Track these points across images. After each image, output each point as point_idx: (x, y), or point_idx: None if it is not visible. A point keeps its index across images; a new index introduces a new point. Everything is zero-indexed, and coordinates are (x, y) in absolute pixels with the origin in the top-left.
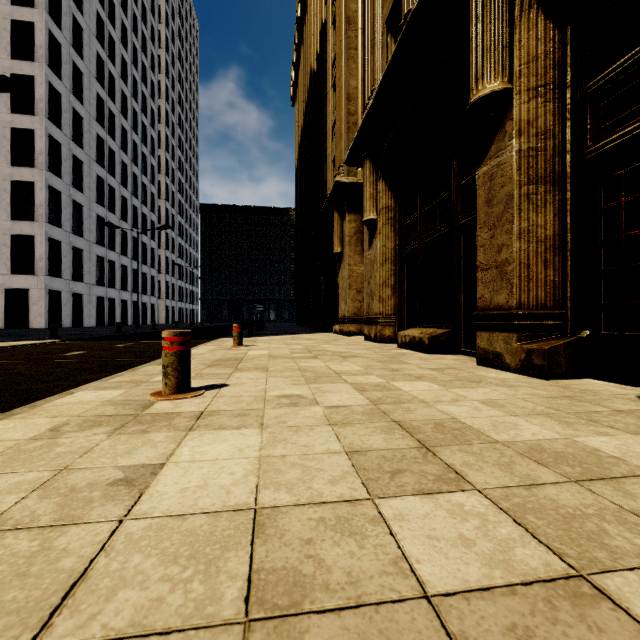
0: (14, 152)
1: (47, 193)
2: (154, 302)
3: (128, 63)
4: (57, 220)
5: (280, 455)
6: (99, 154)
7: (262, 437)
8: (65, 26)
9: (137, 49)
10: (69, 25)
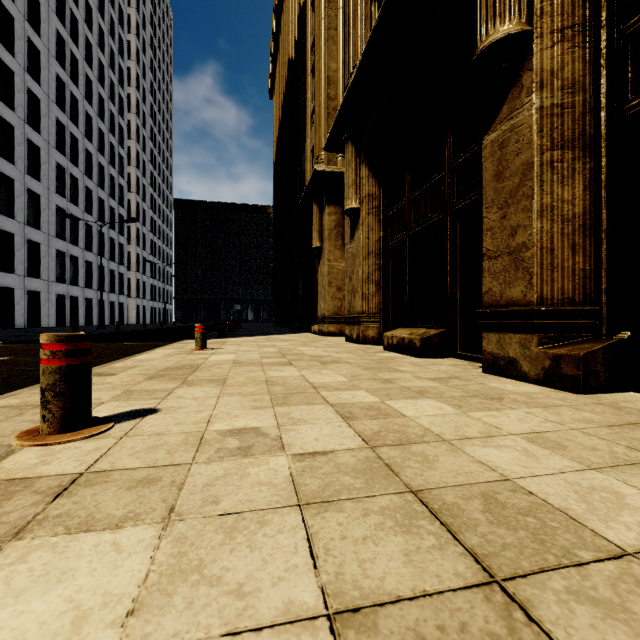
0: None
1: None
2: (123, 301)
3: (93, 45)
4: (9, 210)
5: None
6: (59, 141)
7: (154, 558)
8: None
9: (104, 31)
10: None
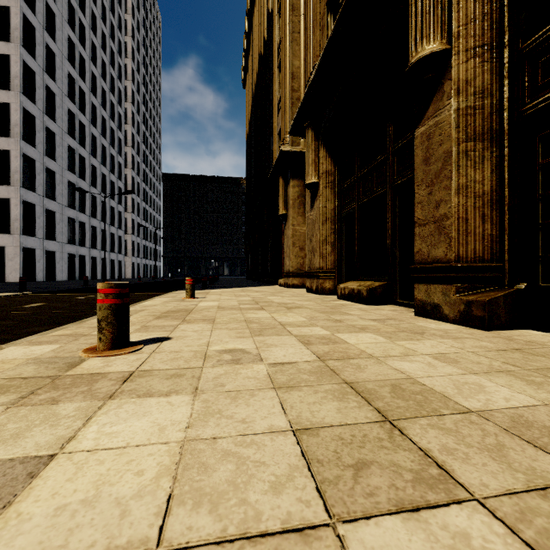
0: None
1: (22, 160)
2: (121, 259)
3: (97, 47)
4: (31, 185)
5: (210, 437)
6: (71, 127)
7: (193, 408)
8: (39, 11)
9: (105, 35)
10: (43, 11)
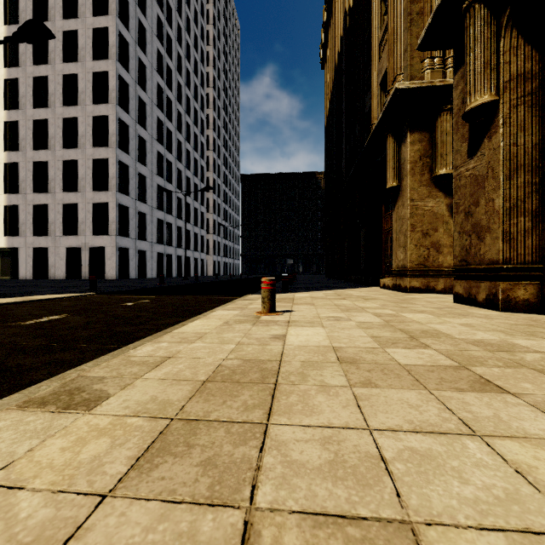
0: (95, 136)
1: (118, 167)
2: (203, 257)
3: (182, 58)
4: (126, 189)
5: None
6: (159, 134)
7: None
8: (132, 28)
9: (190, 46)
10: (135, 27)
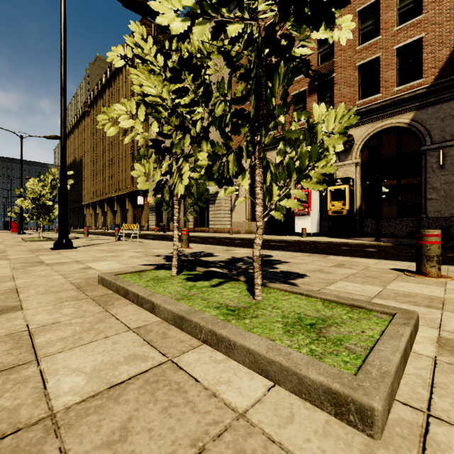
0: None
1: None
2: None
3: None
4: None
5: None
6: None
7: None
8: None
9: None
10: None
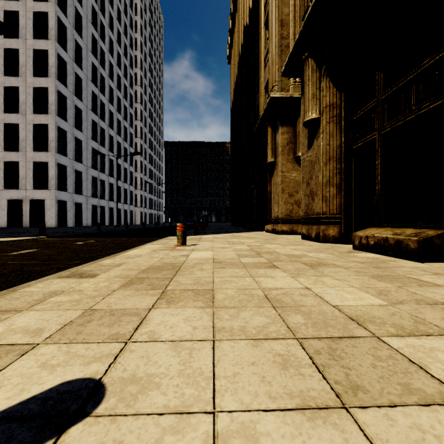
0: (35, 104)
1: (57, 132)
2: (132, 209)
3: (114, 42)
4: (64, 151)
5: None
6: (94, 105)
7: None
8: (69, 14)
9: (120, 32)
10: (72, 14)
